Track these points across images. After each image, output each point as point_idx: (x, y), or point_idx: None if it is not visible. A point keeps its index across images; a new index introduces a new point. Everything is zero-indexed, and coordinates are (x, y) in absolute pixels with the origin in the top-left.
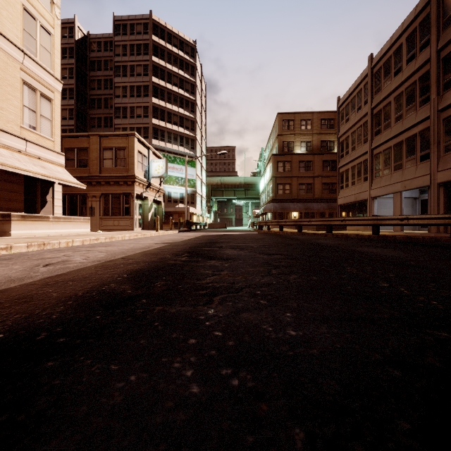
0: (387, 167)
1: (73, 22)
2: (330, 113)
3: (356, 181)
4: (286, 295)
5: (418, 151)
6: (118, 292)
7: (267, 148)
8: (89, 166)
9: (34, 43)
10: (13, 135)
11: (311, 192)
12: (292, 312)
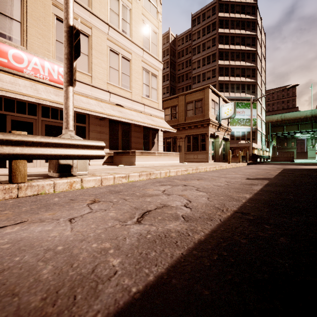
0: None
1: (168, 33)
2: None
3: None
4: None
5: None
6: None
7: None
8: (177, 117)
9: (148, 42)
10: (138, 102)
11: None
12: None
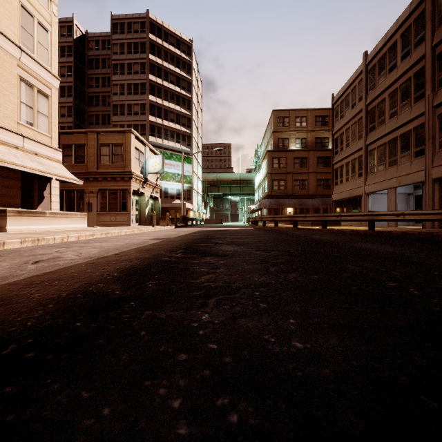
0: (382, 163)
1: (71, 21)
2: (324, 110)
3: (351, 177)
4: (287, 297)
5: (413, 147)
6: (106, 293)
7: (262, 145)
8: (86, 162)
9: (32, 40)
10: (10, 131)
11: (305, 188)
12: (295, 318)
